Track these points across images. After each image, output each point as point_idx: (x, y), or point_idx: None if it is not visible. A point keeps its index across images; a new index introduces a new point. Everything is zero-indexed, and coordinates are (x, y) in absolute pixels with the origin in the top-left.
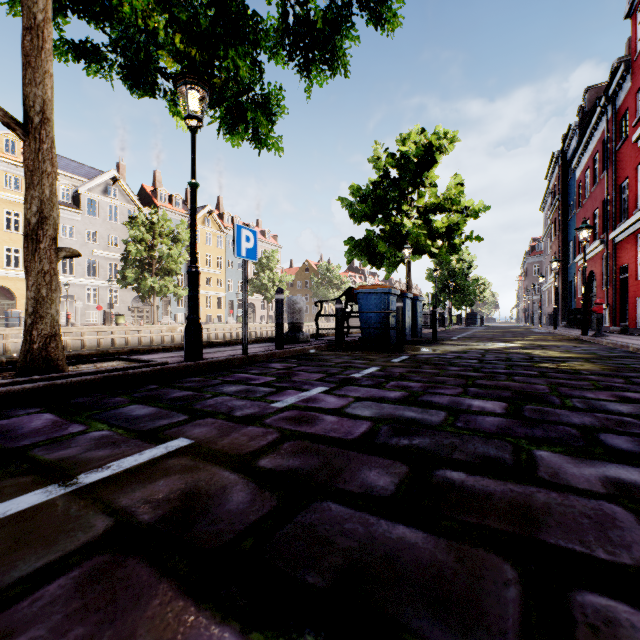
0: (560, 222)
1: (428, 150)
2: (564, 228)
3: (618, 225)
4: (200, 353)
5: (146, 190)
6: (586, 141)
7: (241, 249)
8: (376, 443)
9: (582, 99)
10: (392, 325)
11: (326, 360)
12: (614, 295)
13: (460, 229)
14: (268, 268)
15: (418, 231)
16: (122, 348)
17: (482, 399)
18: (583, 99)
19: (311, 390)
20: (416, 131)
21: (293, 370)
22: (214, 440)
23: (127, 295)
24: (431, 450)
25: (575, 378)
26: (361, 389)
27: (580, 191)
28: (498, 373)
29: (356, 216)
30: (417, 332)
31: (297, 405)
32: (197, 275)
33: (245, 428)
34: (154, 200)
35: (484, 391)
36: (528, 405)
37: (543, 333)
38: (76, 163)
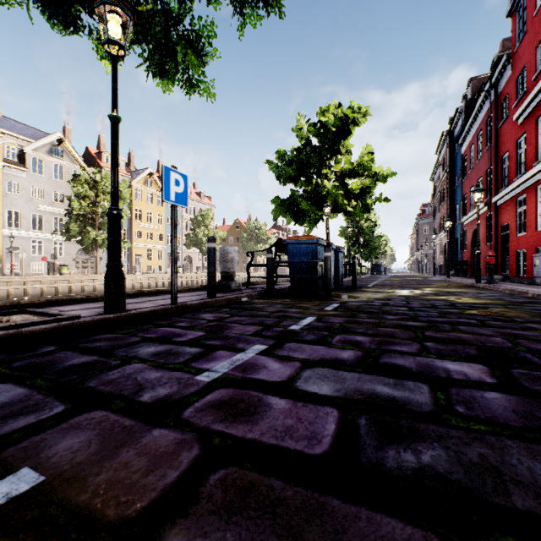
0: (448, 189)
1: (344, 122)
2: (451, 194)
3: (500, 190)
4: (122, 304)
5: (91, 152)
6: (471, 121)
7: (170, 193)
8: (366, 466)
9: (466, 88)
10: (319, 274)
11: (259, 309)
12: (496, 249)
13: (371, 191)
14: (203, 225)
15: (336, 192)
16: (38, 299)
17: (452, 359)
18: (467, 88)
19: (247, 350)
20: (334, 105)
21: (225, 322)
22: (83, 473)
23: (72, 247)
24: (466, 483)
25: (519, 327)
26: (306, 347)
27: (465, 163)
28: (438, 322)
29: (282, 177)
30: (339, 280)
31: (231, 377)
32: (118, 218)
33: (148, 433)
34: (98, 161)
35: (444, 347)
36: (513, 368)
37: (439, 281)
38: (22, 125)
